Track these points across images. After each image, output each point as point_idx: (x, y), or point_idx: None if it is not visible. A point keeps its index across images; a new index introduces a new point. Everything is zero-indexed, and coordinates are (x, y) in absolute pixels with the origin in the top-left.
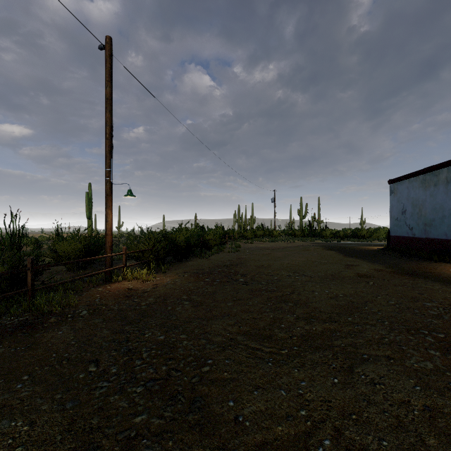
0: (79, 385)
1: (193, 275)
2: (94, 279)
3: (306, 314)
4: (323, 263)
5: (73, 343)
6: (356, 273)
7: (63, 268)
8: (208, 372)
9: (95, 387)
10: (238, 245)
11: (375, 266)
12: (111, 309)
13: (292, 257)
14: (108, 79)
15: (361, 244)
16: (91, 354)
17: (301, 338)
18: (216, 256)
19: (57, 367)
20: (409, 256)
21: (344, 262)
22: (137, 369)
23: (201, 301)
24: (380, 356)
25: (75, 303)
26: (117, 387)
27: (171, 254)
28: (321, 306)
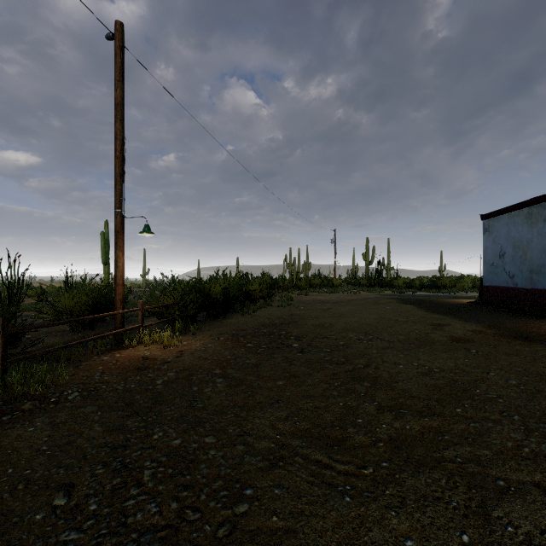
0: (30, 538)
1: (231, 338)
2: (99, 343)
3: (391, 401)
4: (402, 322)
5: (44, 449)
6: (450, 336)
7: (66, 328)
8: (245, 514)
9: (54, 543)
10: (290, 297)
11: (472, 325)
12: (114, 390)
13: (360, 313)
14: (118, 78)
15: (444, 296)
16: (65, 470)
17: (390, 444)
18: (262, 312)
19: (5, 497)
20: (512, 313)
21: (429, 320)
22: (130, 505)
23: (240, 379)
24: (527, 484)
25: (65, 380)
26: (90, 544)
27: (204, 310)
28: (412, 387)
